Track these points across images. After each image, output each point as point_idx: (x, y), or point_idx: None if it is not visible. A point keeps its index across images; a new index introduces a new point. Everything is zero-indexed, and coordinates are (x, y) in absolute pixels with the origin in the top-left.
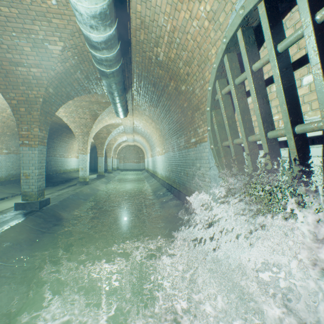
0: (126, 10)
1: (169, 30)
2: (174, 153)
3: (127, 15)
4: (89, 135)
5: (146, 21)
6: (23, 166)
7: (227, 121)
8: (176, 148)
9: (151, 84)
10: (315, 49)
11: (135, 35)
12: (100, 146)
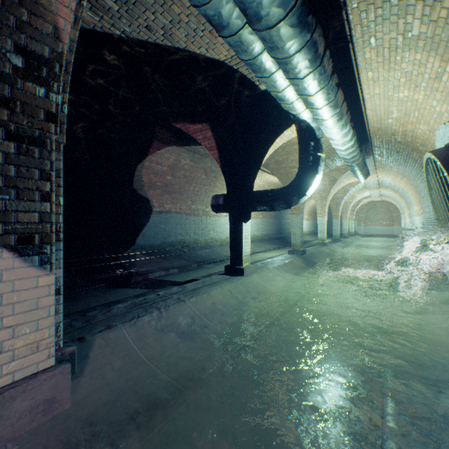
0: (365, 130)
1: (401, 131)
2: (429, 214)
3: (367, 131)
4: (327, 199)
5: (381, 128)
6: (292, 227)
7: (437, 199)
8: (431, 209)
9: (393, 152)
10: (444, 183)
11: (374, 133)
12: (334, 207)
